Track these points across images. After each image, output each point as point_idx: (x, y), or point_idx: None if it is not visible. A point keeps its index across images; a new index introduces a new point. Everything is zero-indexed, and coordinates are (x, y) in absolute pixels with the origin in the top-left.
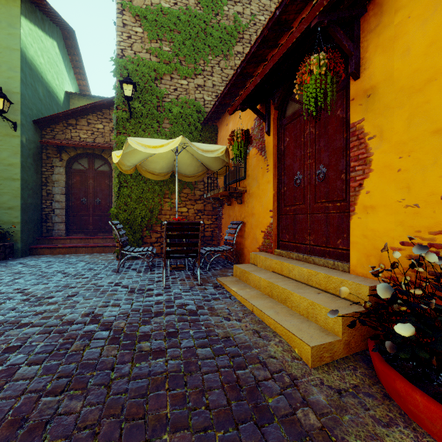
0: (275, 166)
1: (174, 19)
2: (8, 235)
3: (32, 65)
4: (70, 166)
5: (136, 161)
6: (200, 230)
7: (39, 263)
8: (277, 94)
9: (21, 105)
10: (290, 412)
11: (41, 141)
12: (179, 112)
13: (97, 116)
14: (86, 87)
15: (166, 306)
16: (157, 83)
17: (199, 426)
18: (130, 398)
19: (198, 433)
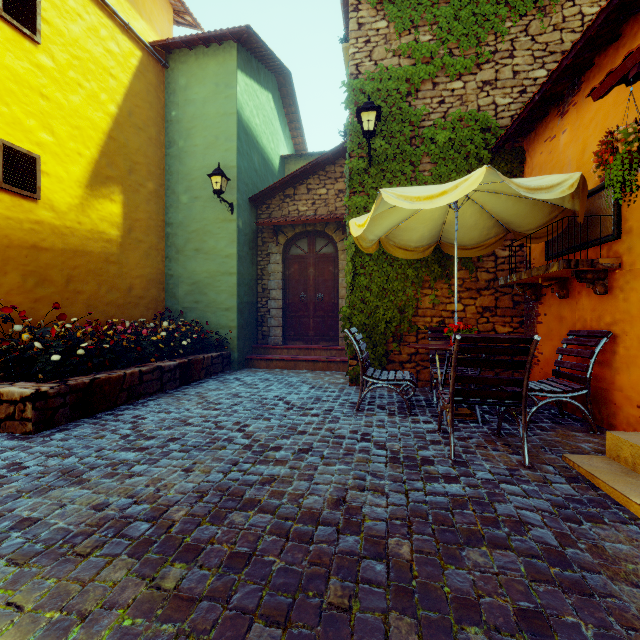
0: None
1: None
2: (225, 342)
3: (248, 129)
4: (287, 252)
5: (382, 231)
6: (531, 353)
7: (256, 381)
8: None
9: (237, 181)
10: None
11: (257, 223)
12: (449, 140)
13: (318, 178)
14: (303, 145)
15: (481, 517)
16: (410, 100)
17: None
18: None
19: None
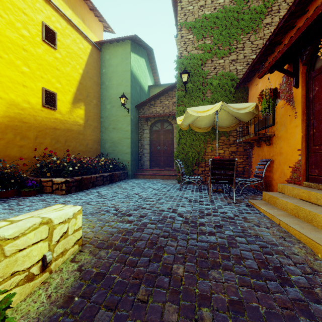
0: (303, 112)
1: (214, 20)
2: (126, 167)
3: (135, 76)
4: (151, 128)
5: (190, 121)
6: (235, 165)
7: (139, 182)
8: (306, 53)
9: (130, 99)
10: (309, 287)
11: (139, 116)
12: (218, 83)
13: (165, 96)
14: (158, 80)
15: (213, 211)
16: (202, 67)
17: (239, 272)
18: (199, 249)
19: (239, 275)
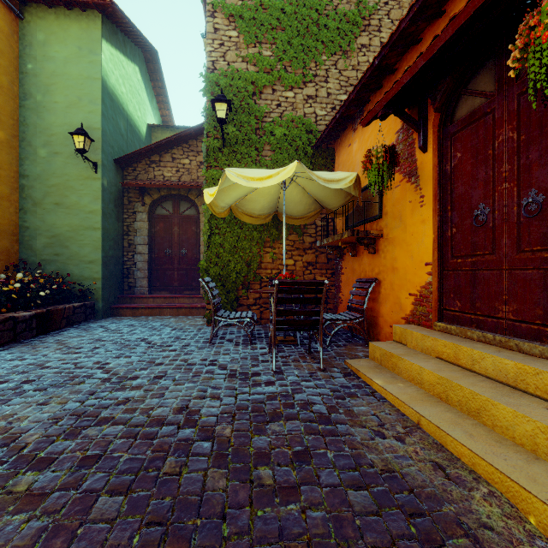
0: (435, 196)
1: (277, 13)
2: (89, 293)
3: (114, 95)
4: (153, 211)
5: (231, 200)
6: (324, 292)
7: (121, 327)
8: (441, 88)
9: (102, 142)
10: None
11: (123, 183)
12: (284, 135)
13: (182, 149)
14: (170, 117)
15: (284, 403)
16: (256, 99)
17: None
18: None
19: None
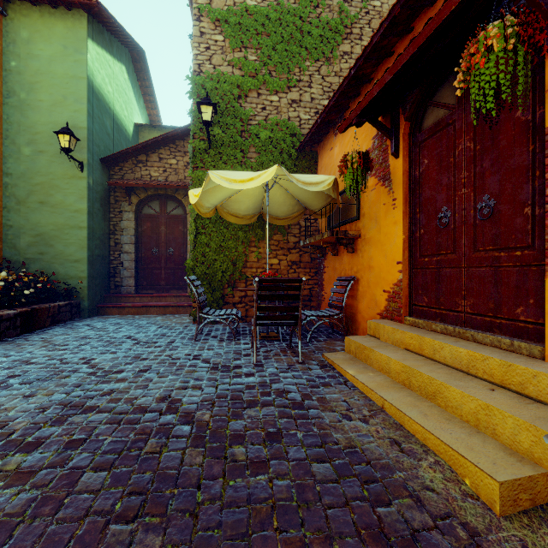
0: (405, 200)
1: (262, 19)
2: (75, 292)
3: (100, 94)
4: (140, 211)
5: (216, 201)
6: (302, 289)
7: (107, 325)
8: (410, 99)
9: (87, 141)
10: None
11: (109, 183)
12: (269, 137)
13: (169, 149)
14: (157, 117)
15: (261, 392)
16: (241, 102)
17: None
18: (226, 539)
19: None
